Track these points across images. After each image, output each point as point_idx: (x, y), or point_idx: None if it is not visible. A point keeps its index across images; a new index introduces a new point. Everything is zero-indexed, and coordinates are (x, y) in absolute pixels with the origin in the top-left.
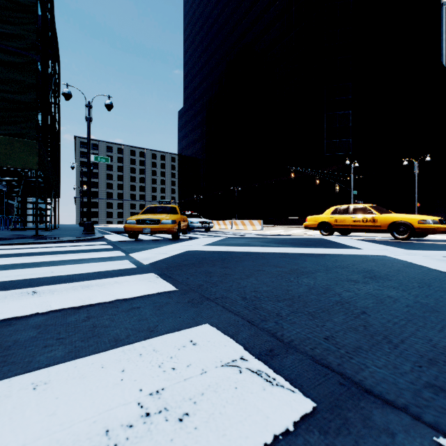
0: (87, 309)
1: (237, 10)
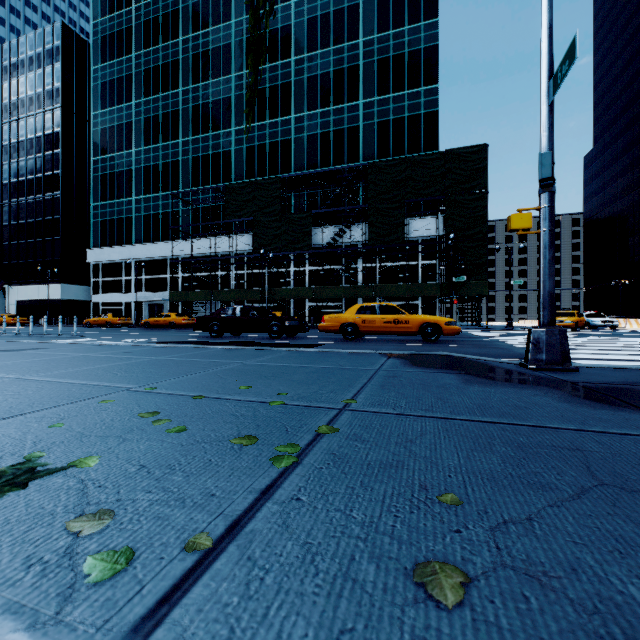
0: None
1: None
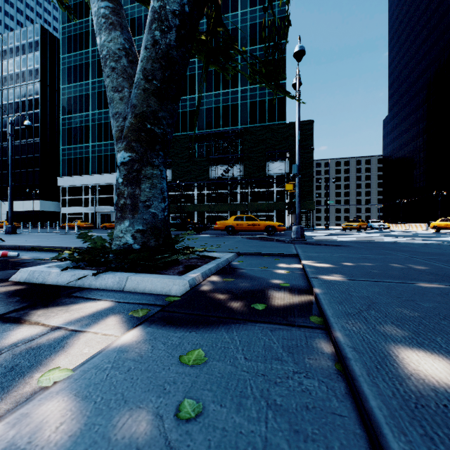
0: (343, 232)
1: (447, 13)
